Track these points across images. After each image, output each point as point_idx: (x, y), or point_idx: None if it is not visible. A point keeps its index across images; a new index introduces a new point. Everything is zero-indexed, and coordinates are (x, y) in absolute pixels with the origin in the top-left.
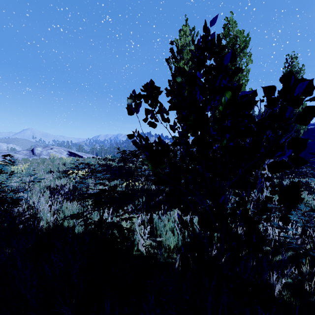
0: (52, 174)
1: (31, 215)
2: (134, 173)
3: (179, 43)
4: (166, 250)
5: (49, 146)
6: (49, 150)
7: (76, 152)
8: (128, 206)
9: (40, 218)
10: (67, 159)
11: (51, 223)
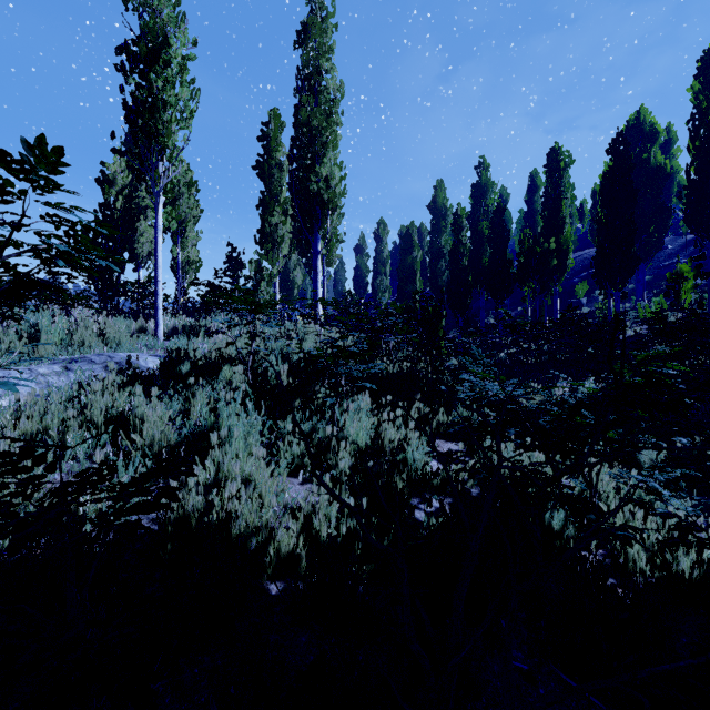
0: None
1: None
2: None
3: (113, 168)
4: None
5: None
6: None
7: None
8: None
9: None
10: None
11: None
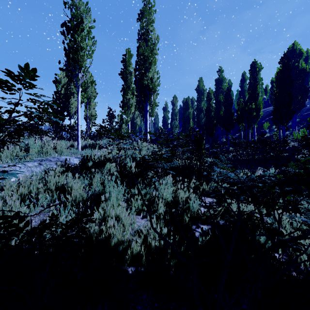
0: None
1: None
2: None
3: (60, 76)
4: None
5: None
6: None
7: None
8: None
9: None
10: None
11: None
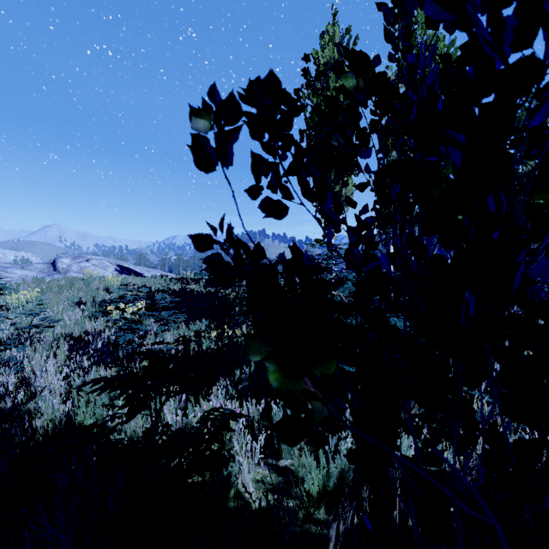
0: (83, 308)
1: (16, 405)
2: (234, 307)
3: (321, 58)
4: (303, 502)
5: (84, 256)
6: (83, 264)
7: (131, 266)
8: (220, 382)
9: (34, 412)
10: (113, 279)
11: (60, 420)
